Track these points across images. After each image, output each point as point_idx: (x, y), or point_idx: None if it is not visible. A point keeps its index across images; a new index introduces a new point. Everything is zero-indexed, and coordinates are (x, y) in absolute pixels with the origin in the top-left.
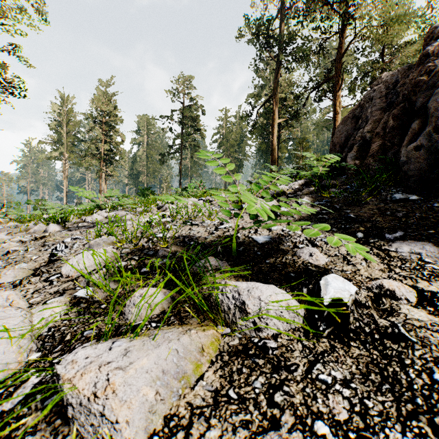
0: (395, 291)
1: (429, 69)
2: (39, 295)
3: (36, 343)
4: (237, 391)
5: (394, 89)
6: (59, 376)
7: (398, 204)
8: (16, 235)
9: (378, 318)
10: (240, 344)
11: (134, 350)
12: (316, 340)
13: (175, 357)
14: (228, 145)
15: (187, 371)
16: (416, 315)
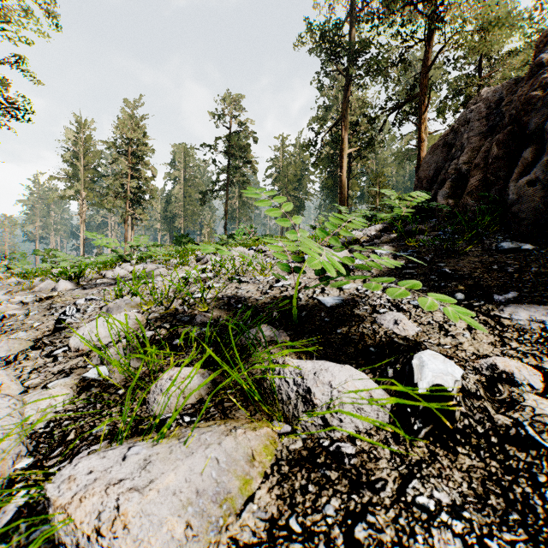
0: (513, 373)
1: (544, 82)
2: (38, 376)
3: (26, 445)
4: (301, 520)
5: (497, 109)
6: (49, 501)
7: (506, 256)
8: (16, 295)
9: (495, 413)
10: (304, 448)
11: (157, 460)
12: (409, 444)
13: (215, 469)
14: (285, 181)
15: (231, 490)
16: (547, 409)
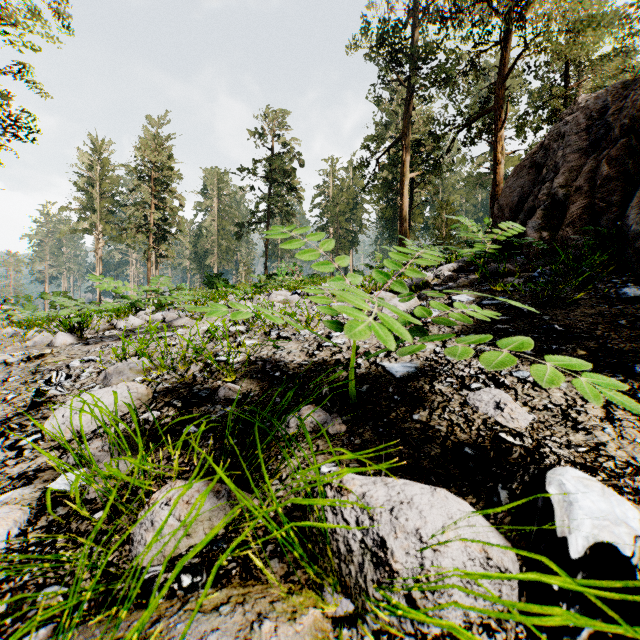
0: None
1: None
2: None
3: None
4: None
5: (601, 119)
6: None
7: (634, 306)
8: (5, 351)
9: None
10: None
11: None
12: None
13: None
14: (335, 211)
15: None
16: None
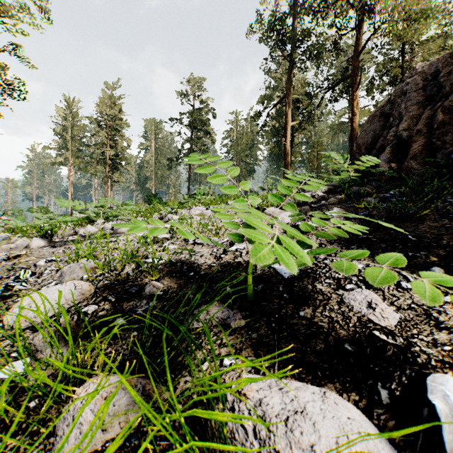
0: None
1: None
2: None
3: None
4: None
5: (434, 80)
6: None
7: None
8: None
9: None
10: None
11: None
12: None
13: None
14: (238, 149)
15: None
16: None
